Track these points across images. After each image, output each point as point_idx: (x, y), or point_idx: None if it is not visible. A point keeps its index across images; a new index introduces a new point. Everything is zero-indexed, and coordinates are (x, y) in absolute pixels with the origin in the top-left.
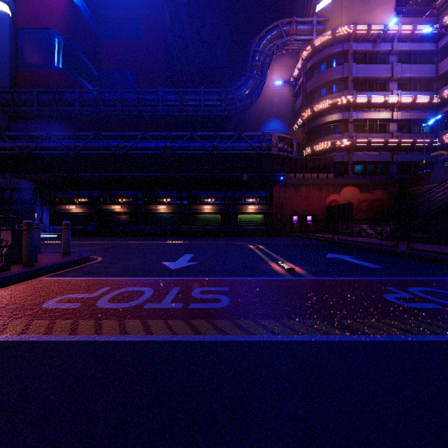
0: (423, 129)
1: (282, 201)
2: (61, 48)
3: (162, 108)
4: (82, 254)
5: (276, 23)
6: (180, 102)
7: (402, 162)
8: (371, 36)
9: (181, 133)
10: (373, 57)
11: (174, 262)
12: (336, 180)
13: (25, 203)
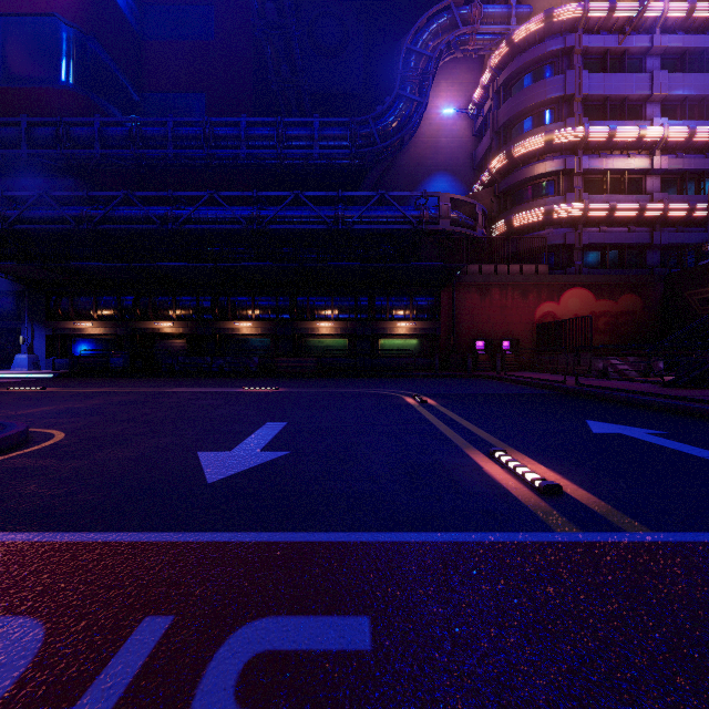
0: (708, 186)
1: (457, 315)
2: (73, 50)
3: (245, 151)
4: (6, 428)
5: (447, 2)
6: (277, 141)
7: (668, 245)
8: (614, 23)
9: (278, 193)
10: (617, 61)
11: (228, 453)
12: (553, 278)
13: (4, 318)
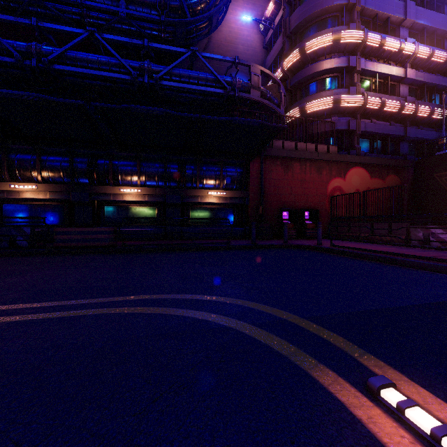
0: (443, 94)
1: (264, 186)
2: None
3: None
4: None
5: None
6: None
7: (414, 139)
8: None
9: (68, 27)
10: None
11: None
12: (341, 157)
13: None
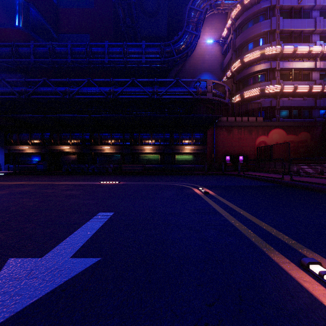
0: None
1: (216, 142)
2: (21, 9)
3: (107, 59)
4: None
5: None
6: (124, 55)
7: (324, 106)
8: None
9: (123, 79)
10: (297, 13)
11: (37, 261)
12: (265, 123)
13: None
